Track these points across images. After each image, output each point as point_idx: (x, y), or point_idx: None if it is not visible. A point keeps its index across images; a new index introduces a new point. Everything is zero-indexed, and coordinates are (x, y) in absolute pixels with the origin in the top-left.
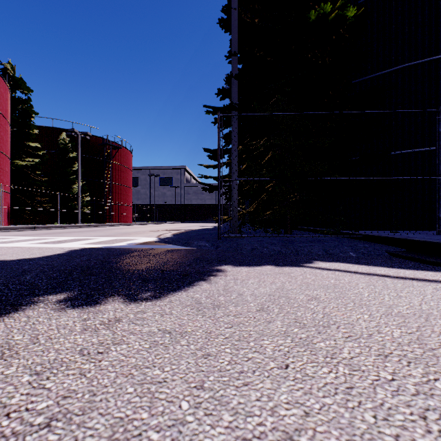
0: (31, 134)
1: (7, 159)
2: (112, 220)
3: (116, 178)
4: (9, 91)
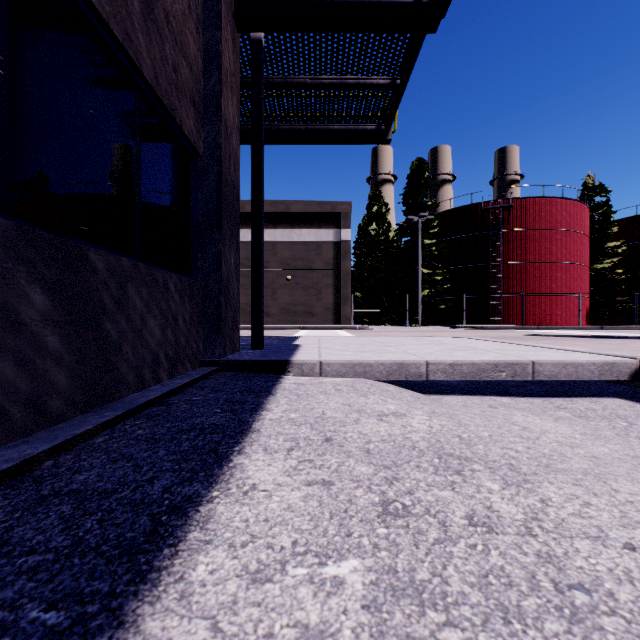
0: (608, 235)
1: (584, 269)
2: None
3: None
4: (586, 207)
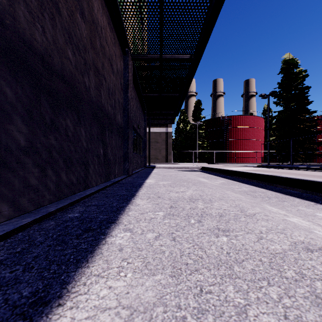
0: None
1: (261, 141)
2: (318, 161)
3: (321, 136)
4: (262, 118)
